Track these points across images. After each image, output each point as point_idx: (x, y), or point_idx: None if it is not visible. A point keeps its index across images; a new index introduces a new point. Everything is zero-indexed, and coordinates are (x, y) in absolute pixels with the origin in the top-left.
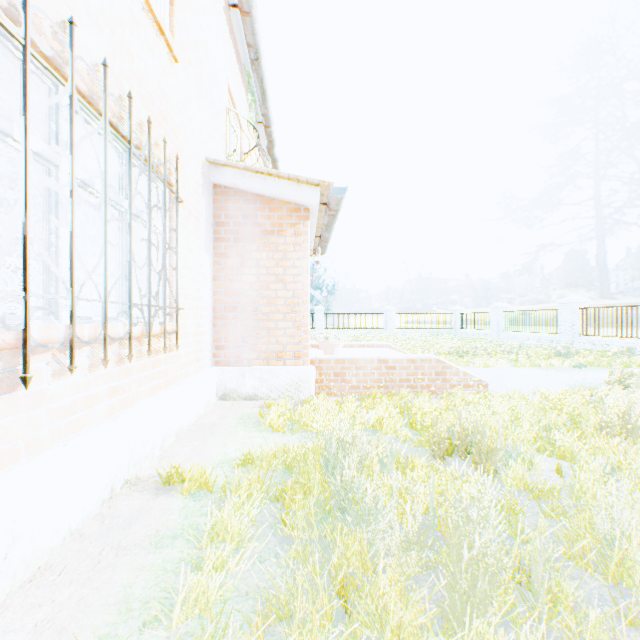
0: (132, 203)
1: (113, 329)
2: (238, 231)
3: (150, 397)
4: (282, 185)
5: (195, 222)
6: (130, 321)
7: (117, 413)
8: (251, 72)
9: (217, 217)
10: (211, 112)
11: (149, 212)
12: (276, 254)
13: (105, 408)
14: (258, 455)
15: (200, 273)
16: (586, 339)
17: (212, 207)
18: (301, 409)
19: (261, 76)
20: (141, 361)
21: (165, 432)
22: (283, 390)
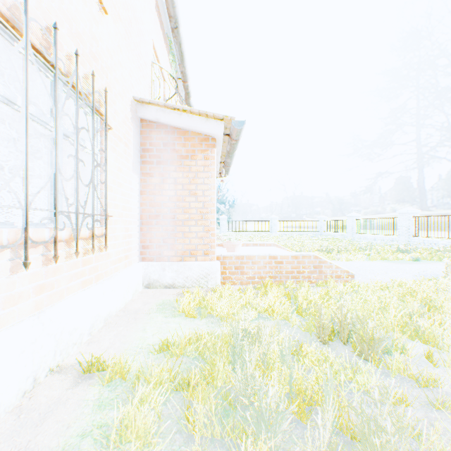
0: (57, 122)
1: (37, 233)
2: (160, 156)
3: (81, 290)
4: (194, 119)
5: (124, 147)
6: (55, 226)
7: (45, 307)
8: (172, 38)
9: (143, 145)
10: (139, 63)
11: (77, 132)
12: (190, 174)
13: (31, 305)
14: (171, 341)
15: (129, 188)
16: (418, 239)
17: (140, 137)
18: (209, 297)
19: (179, 41)
20: (71, 260)
21: (93, 320)
22: (195, 280)
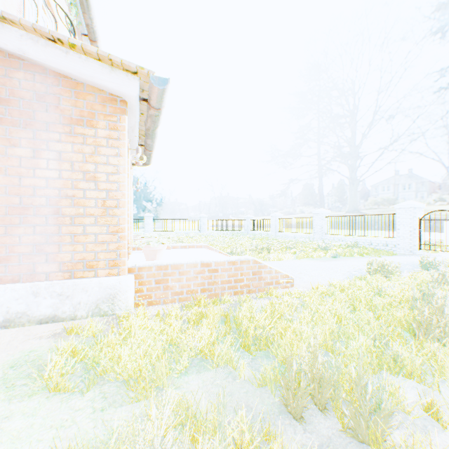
0: None
1: None
2: (30, 113)
3: None
4: (91, 65)
5: None
6: None
7: None
8: None
9: None
10: None
11: None
12: (85, 147)
13: None
14: None
15: None
16: (330, 237)
17: None
18: (107, 340)
19: None
20: None
21: None
22: (93, 306)
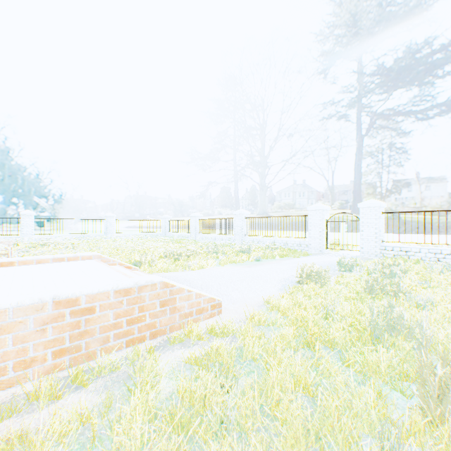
0: None
1: None
2: None
3: None
4: None
5: None
6: None
7: None
8: None
9: None
10: None
11: None
12: None
13: None
14: None
15: None
16: (250, 238)
17: None
18: None
19: None
20: None
21: None
22: None
